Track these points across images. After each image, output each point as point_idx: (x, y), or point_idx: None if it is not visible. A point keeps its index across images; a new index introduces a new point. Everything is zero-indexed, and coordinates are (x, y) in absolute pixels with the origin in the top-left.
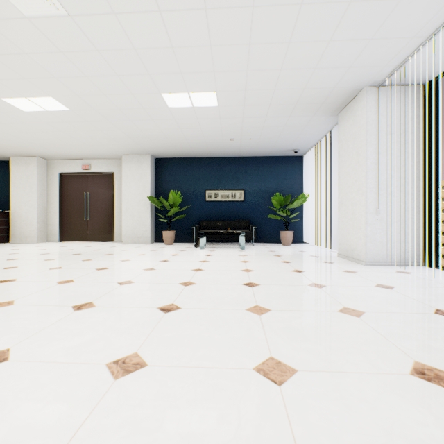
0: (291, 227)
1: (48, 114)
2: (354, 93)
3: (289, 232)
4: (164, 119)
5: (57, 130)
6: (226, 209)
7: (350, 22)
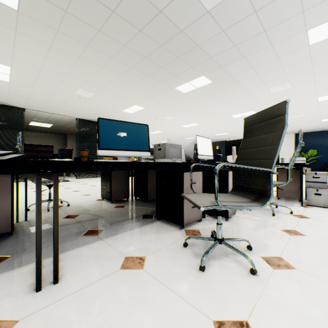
0: None
1: None
2: None
3: None
4: (315, 124)
5: None
6: None
7: None
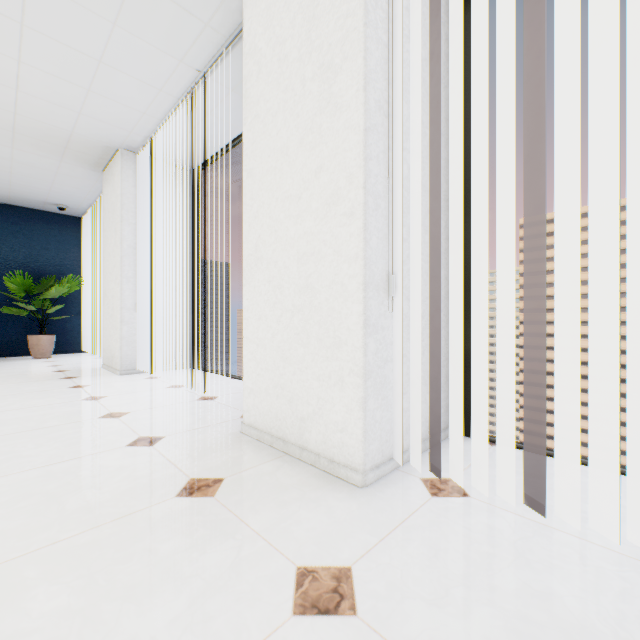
0: (59, 328)
1: None
2: (111, 151)
3: (46, 337)
4: None
5: None
6: None
7: (41, 52)
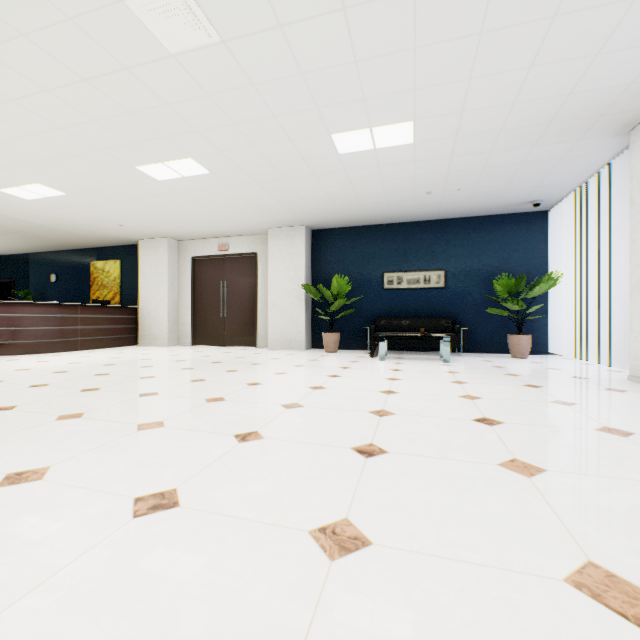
0: (525, 328)
1: (184, 182)
2: None
3: (525, 337)
4: (330, 172)
5: (192, 202)
6: (415, 301)
7: None
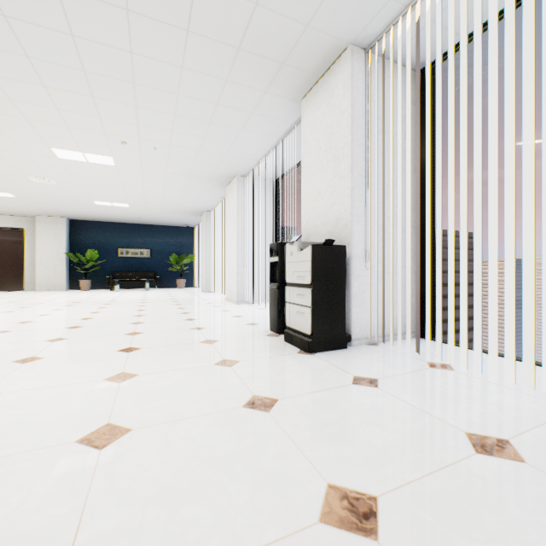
0: (186, 276)
1: None
2: (203, 212)
3: (183, 280)
4: (91, 207)
5: None
6: (136, 263)
7: (184, 200)
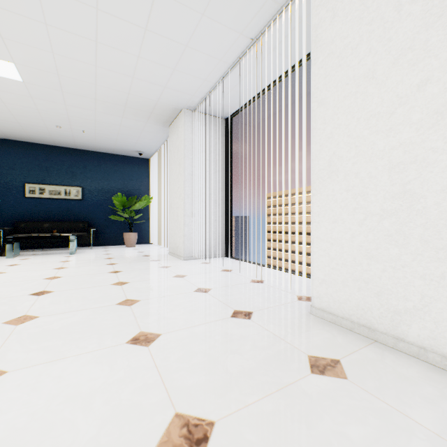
0: (137, 228)
1: None
2: (177, 111)
3: (133, 234)
4: None
5: None
6: (57, 208)
7: (152, 47)
